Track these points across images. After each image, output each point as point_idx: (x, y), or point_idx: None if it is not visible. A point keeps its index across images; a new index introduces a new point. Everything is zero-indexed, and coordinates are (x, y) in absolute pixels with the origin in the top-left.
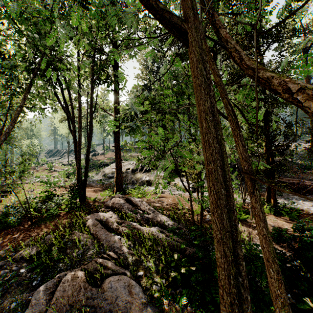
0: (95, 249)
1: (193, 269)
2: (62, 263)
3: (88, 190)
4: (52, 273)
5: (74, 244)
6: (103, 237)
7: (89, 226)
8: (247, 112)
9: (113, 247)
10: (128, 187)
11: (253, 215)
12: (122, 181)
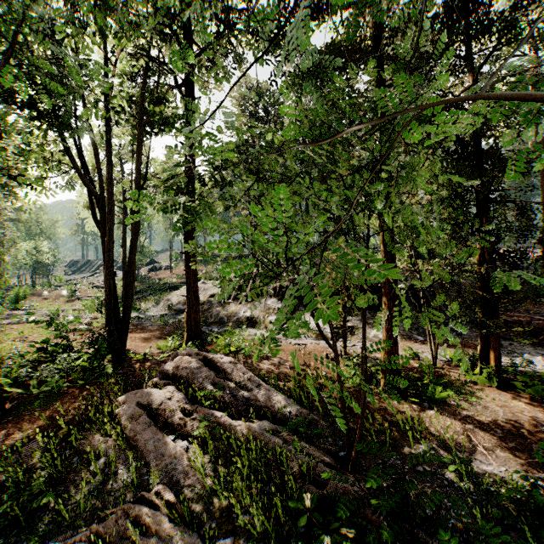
0: (130, 477)
1: (349, 534)
2: (49, 517)
3: (134, 338)
4: (25, 541)
5: (86, 463)
6: (150, 447)
7: (121, 420)
8: None
9: (171, 470)
10: (213, 329)
11: (457, 391)
12: (198, 319)
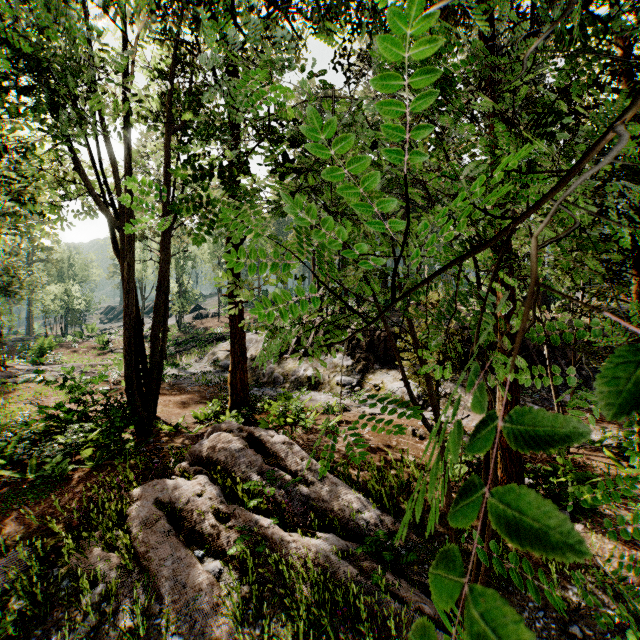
0: (133, 621)
1: None
2: None
3: (168, 402)
4: None
5: (79, 590)
6: (166, 571)
7: (131, 525)
8: (535, 221)
9: (193, 610)
10: (265, 392)
11: None
12: (245, 381)
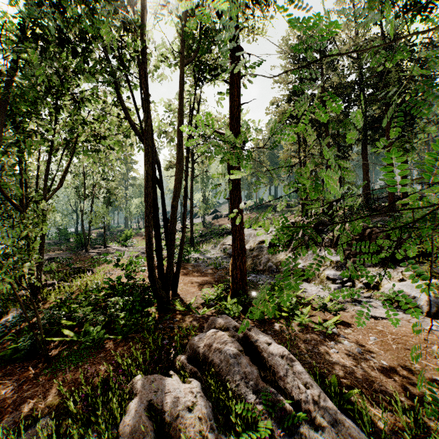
0: None
1: None
2: None
3: (188, 281)
4: None
5: None
6: None
7: (121, 434)
8: None
9: None
10: (261, 278)
11: None
12: (244, 271)
